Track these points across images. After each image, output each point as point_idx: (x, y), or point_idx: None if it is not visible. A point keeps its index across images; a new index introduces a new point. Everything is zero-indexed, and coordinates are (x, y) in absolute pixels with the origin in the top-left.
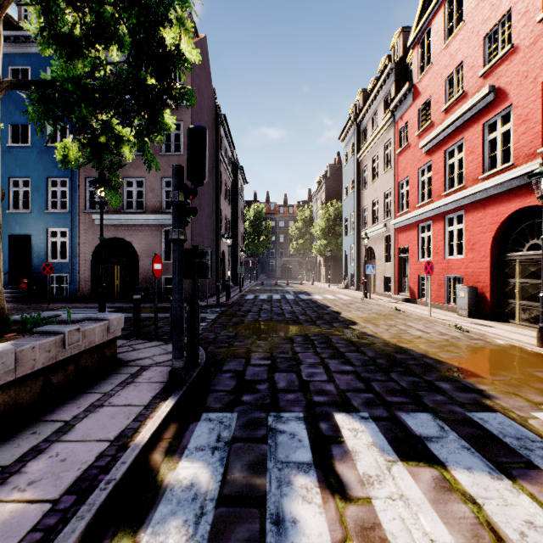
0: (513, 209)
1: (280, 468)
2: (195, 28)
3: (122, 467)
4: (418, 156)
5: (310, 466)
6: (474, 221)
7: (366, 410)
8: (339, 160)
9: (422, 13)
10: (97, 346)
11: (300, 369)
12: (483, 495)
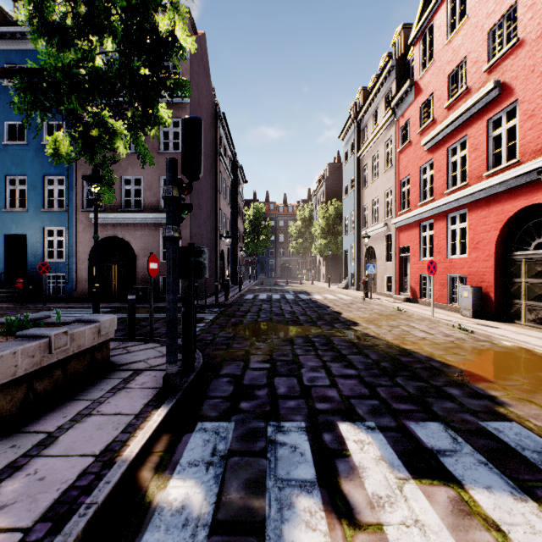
0: (519, 206)
1: (280, 487)
2: (194, 25)
3: (106, 487)
4: (420, 154)
5: (314, 484)
6: (478, 219)
7: (372, 419)
8: (339, 159)
9: (423, 9)
10: (87, 350)
11: (301, 373)
12: (507, 521)
